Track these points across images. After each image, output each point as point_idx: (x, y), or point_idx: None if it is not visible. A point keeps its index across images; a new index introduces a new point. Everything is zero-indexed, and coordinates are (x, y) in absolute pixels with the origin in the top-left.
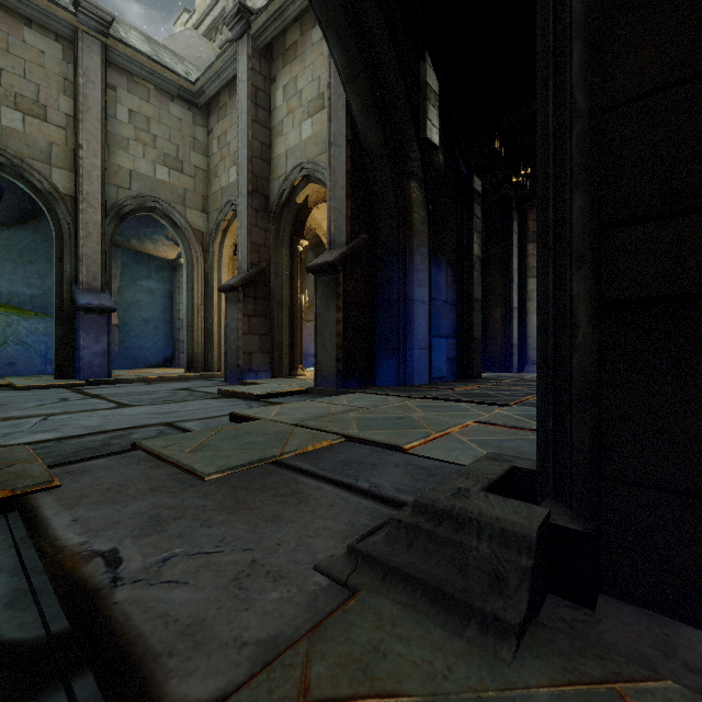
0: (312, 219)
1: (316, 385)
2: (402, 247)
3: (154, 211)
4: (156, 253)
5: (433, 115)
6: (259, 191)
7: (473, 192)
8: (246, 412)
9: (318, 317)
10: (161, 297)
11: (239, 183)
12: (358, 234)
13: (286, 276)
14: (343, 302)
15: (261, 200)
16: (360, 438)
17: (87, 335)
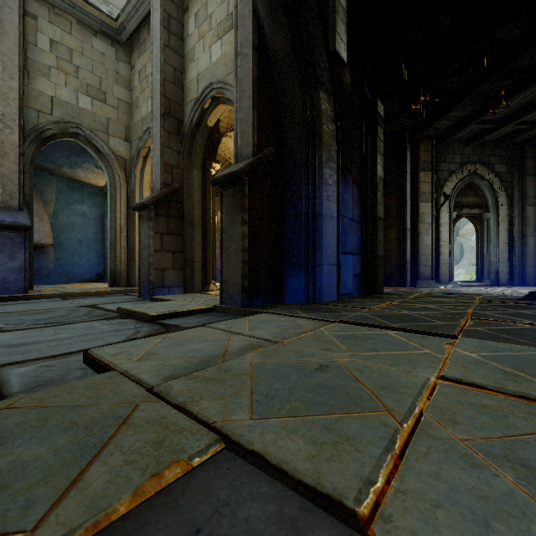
0: (226, 149)
1: (221, 303)
2: (310, 159)
3: (77, 137)
4: (87, 181)
5: (341, 30)
6: (172, 114)
7: (377, 115)
8: (103, 352)
9: (224, 232)
10: (94, 220)
11: (153, 107)
12: (265, 146)
13: (199, 197)
14: (250, 215)
15: (174, 123)
16: (252, 450)
17: (0, 251)
